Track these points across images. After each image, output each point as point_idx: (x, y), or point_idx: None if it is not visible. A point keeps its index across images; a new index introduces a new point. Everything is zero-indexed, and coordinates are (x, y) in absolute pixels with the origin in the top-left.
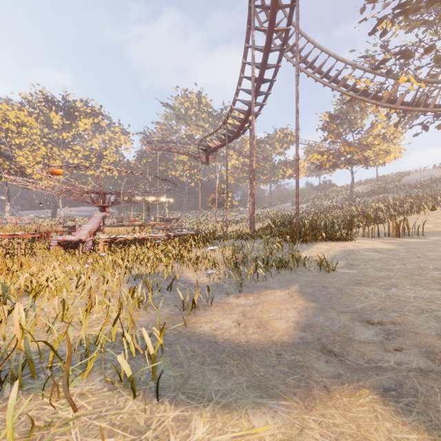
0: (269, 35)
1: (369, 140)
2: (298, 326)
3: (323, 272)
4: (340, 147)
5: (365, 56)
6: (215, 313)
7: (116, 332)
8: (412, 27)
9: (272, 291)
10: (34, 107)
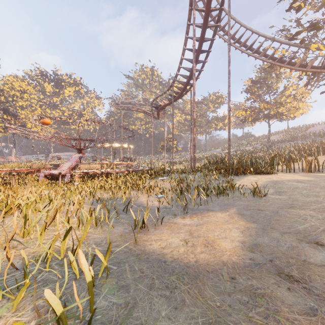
0: (206, 14)
1: (282, 99)
2: (244, 246)
3: (256, 197)
4: (260, 104)
5: (282, 29)
6: (164, 231)
7: (70, 249)
8: (320, 6)
9: (214, 213)
10: (32, 79)
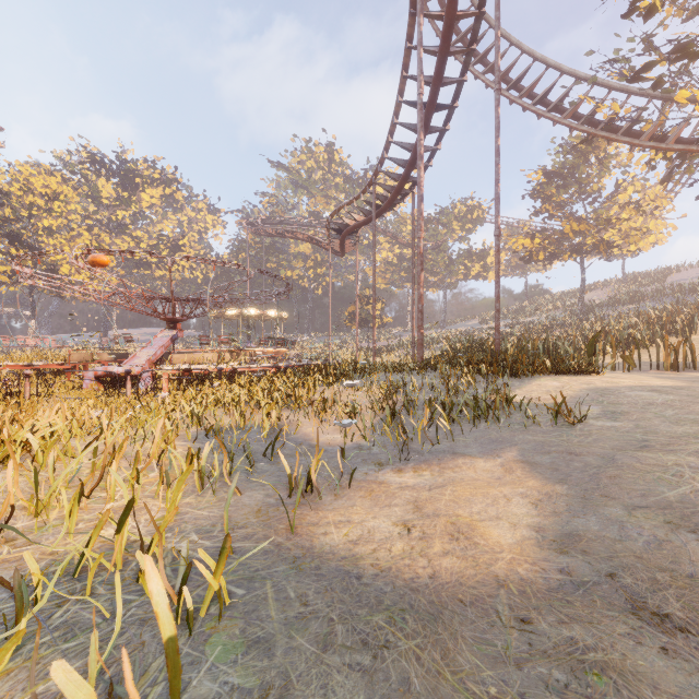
0: (447, 24)
1: (612, 212)
2: (544, 539)
3: (562, 426)
4: (563, 224)
5: (614, 59)
6: (356, 502)
7: (139, 544)
8: (696, 8)
9: (468, 461)
10: (73, 171)
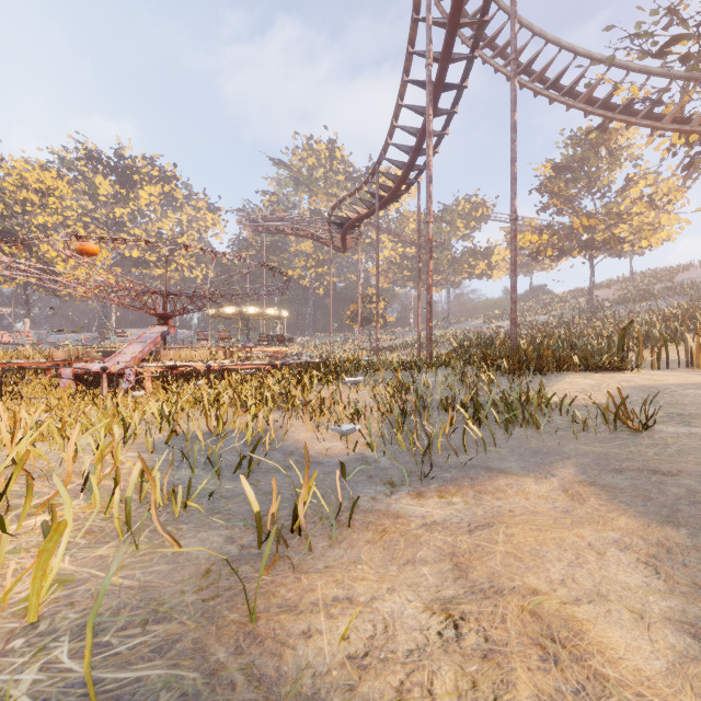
0: None
1: (622, 208)
2: None
3: (621, 432)
4: (573, 218)
5: (636, 33)
6: (361, 553)
7: None
8: None
9: (512, 481)
10: (69, 167)
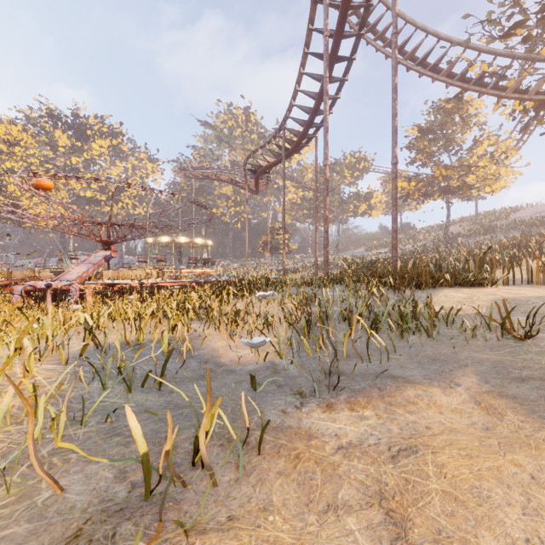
0: None
1: (471, 162)
2: None
3: (507, 339)
4: (434, 169)
5: (488, 20)
6: (272, 492)
7: None
8: None
9: (421, 391)
10: (33, 123)
